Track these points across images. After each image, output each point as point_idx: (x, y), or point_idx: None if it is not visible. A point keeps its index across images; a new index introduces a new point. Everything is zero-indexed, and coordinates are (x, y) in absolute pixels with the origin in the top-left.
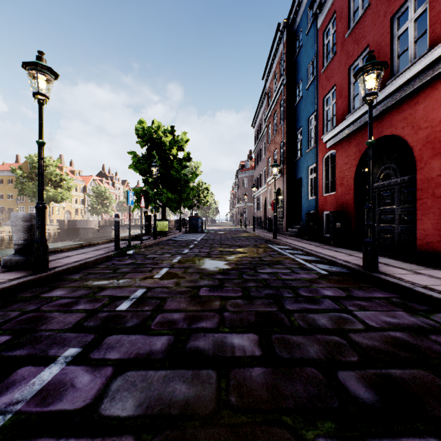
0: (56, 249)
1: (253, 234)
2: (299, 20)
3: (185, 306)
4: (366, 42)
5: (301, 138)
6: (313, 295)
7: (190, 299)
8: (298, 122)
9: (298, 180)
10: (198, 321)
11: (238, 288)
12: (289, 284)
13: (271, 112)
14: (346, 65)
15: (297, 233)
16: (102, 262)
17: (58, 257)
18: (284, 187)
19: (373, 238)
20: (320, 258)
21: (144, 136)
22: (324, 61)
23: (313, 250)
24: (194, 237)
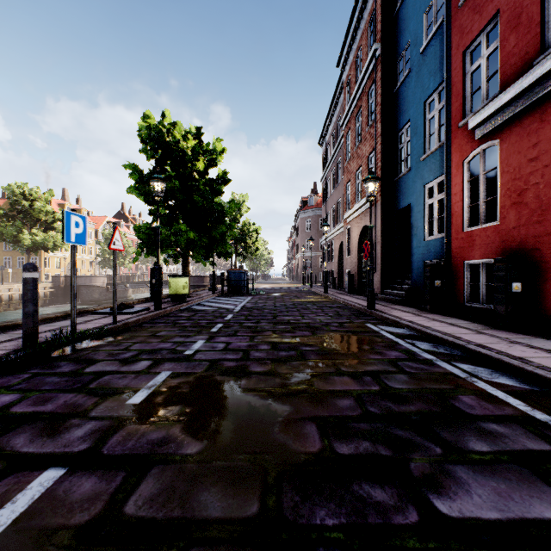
0: None
1: (325, 298)
2: None
3: None
4: None
5: (408, 139)
6: None
7: None
8: (403, 115)
9: (401, 211)
10: None
11: None
12: None
13: (352, 112)
14: None
15: (403, 299)
16: None
17: None
18: (377, 223)
19: None
20: None
21: (149, 138)
22: None
23: (491, 348)
24: (231, 303)
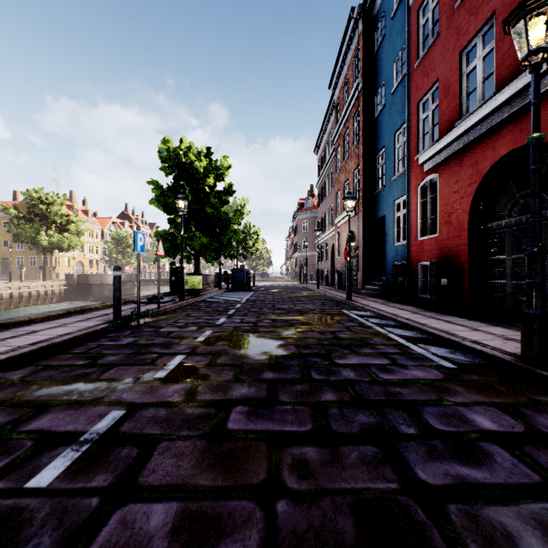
0: (21, 319)
1: (317, 293)
2: (380, 1)
3: (187, 474)
4: (491, 8)
5: (383, 162)
6: (459, 429)
7: (205, 444)
8: (379, 141)
9: (379, 220)
10: (208, 545)
11: (305, 407)
12: (399, 397)
13: (341, 131)
14: (455, 48)
15: (378, 293)
16: (83, 343)
17: (16, 333)
18: (360, 230)
19: (542, 307)
20: (429, 334)
21: (169, 159)
22: (419, 50)
23: (411, 320)
24: (238, 297)
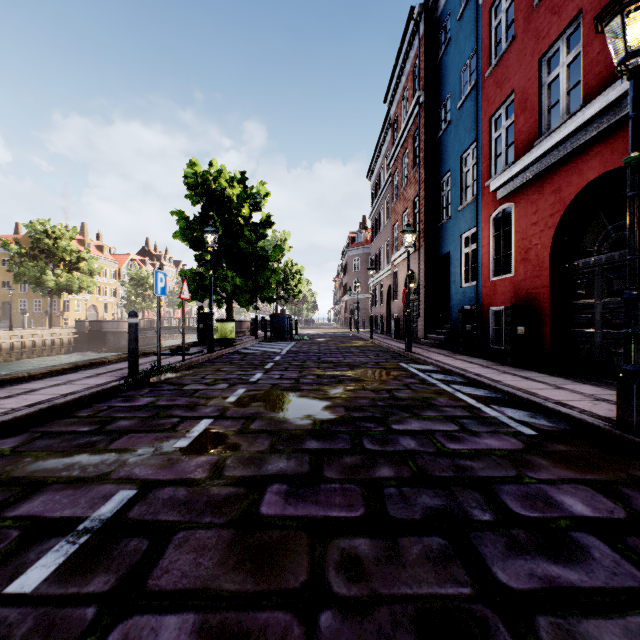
0: (19, 375)
1: (370, 343)
2: None
3: (208, 574)
4: (577, 5)
5: (448, 188)
6: (545, 515)
7: (232, 534)
8: (444, 164)
9: (443, 257)
10: None
11: (355, 486)
12: (471, 472)
13: (399, 152)
14: (534, 54)
15: (443, 342)
16: (91, 404)
17: (12, 392)
18: (421, 268)
19: None
20: (504, 393)
21: (196, 185)
22: (490, 57)
23: (482, 375)
24: (277, 348)
